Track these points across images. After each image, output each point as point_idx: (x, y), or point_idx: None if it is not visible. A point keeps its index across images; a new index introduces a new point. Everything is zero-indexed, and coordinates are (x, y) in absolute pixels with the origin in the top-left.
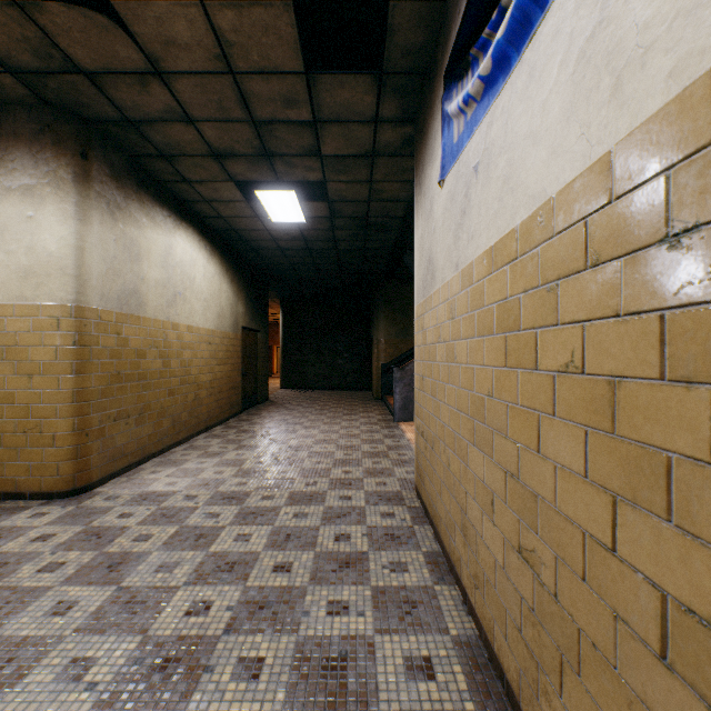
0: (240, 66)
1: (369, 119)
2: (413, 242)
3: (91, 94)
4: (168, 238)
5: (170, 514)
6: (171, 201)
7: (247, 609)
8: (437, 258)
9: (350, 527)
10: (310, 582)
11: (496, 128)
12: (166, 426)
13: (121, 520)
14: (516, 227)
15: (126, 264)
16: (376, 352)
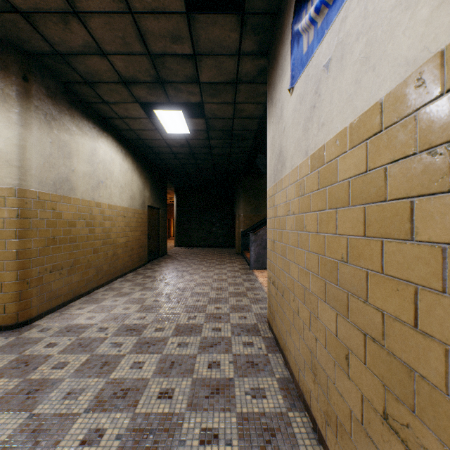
0: (137, 6)
1: (234, 53)
2: (263, 148)
3: (28, 31)
4: (93, 143)
5: (85, 344)
6: (95, 117)
7: (133, 438)
8: (286, 150)
9: (220, 355)
10: (187, 409)
11: (351, 18)
12: (91, 274)
13: (47, 349)
14: (379, 100)
15: (59, 160)
16: (237, 223)
